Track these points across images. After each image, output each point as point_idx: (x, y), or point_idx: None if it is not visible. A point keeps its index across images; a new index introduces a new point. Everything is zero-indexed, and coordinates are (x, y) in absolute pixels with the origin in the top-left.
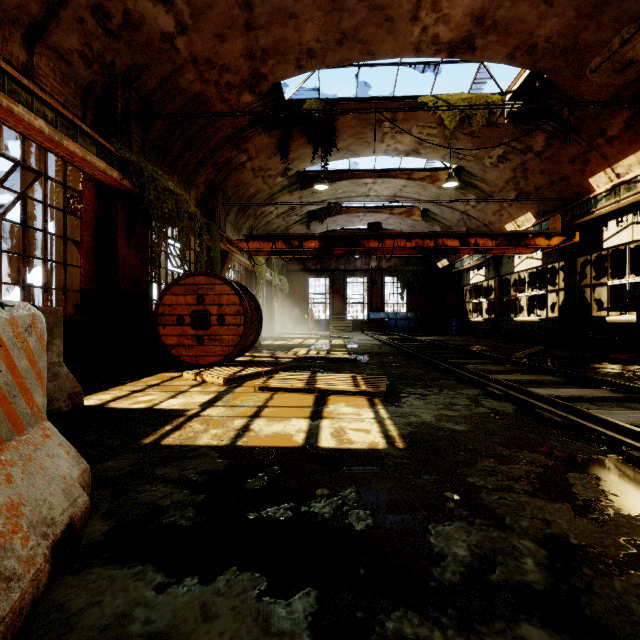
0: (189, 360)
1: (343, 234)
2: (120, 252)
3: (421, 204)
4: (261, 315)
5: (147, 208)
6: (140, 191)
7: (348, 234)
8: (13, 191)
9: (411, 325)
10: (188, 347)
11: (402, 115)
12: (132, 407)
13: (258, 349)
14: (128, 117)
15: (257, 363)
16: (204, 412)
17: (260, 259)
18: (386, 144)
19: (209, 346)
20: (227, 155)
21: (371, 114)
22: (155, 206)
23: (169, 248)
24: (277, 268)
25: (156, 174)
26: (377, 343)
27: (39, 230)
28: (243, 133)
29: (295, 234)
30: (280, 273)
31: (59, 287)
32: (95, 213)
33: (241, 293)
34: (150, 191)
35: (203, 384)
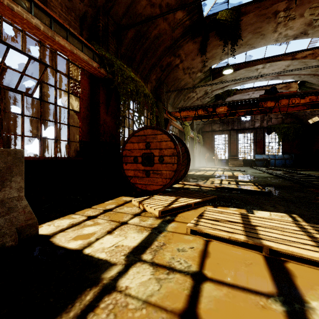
0: (140, 187)
1: (245, 99)
2: (101, 117)
3: (300, 78)
4: (189, 156)
5: (117, 89)
6: (112, 77)
7: (249, 99)
8: (33, 78)
9: (287, 163)
10: (140, 178)
11: (297, 1)
12: (67, 246)
13: (186, 178)
14: (106, 33)
15: (187, 193)
16: (124, 277)
17: (187, 124)
18: (278, 33)
19: (153, 178)
20: (168, 60)
21: (269, 8)
22: (121, 86)
23: (135, 118)
24: (196, 130)
25: (122, 67)
26: (270, 176)
27: (51, 103)
28: (177, 43)
29: (210, 104)
30: (198, 133)
31: (69, 140)
32: (88, 94)
33: (175, 140)
34: (118, 77)
35: (143, 213)
